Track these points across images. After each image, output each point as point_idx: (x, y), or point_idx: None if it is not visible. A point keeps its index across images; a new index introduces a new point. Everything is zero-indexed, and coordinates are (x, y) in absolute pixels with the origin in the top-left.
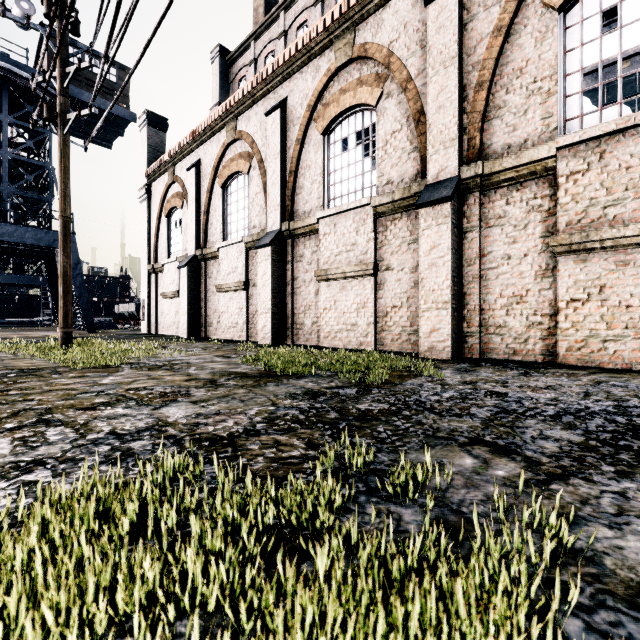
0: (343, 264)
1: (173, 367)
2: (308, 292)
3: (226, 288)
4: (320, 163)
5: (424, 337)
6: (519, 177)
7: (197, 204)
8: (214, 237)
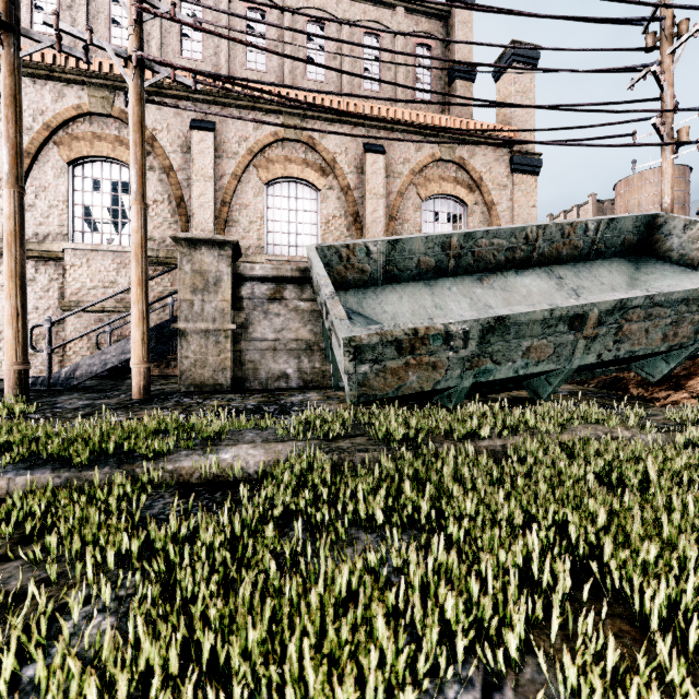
0: None
1: None
2: None
3: None
4: None
5: None
6: (43, 257)
7: None
8: None
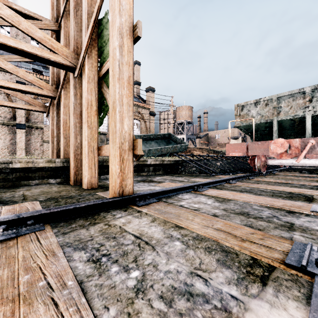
0: None
1: None
2: None
3: None
4: None
5: (18, 156)
6: (37, 128)
7: None
8: None
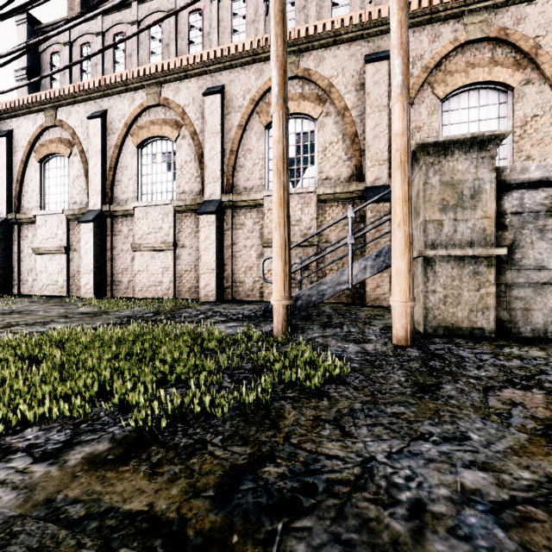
0: (153, 241)
1: (22, 313)
2: (125, 258)
3: (45, 251)
4: (135, 167)
5: (202, 289)
6: (249, 206)
7: (8, 171)
8: (29, 204)
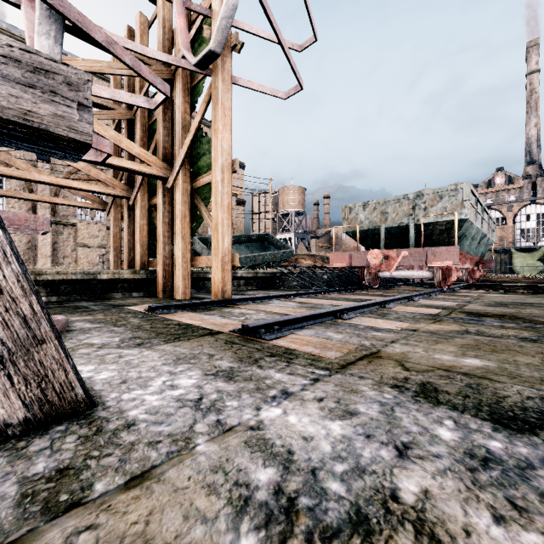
0: None
1: None
2: None
3: None
4: None
5: (41, 266)
6: (68, 225)
7: None
8: None
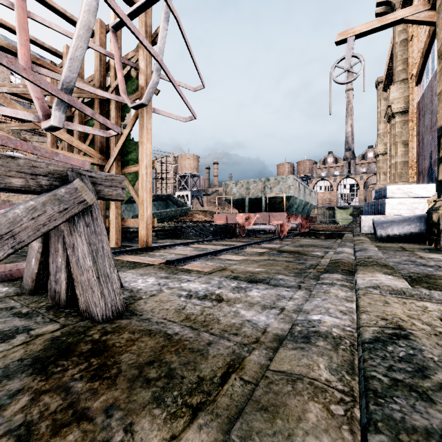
0: None
1: None
2: None
3: None
4: None
5: None
6: None
7: None
8: None
